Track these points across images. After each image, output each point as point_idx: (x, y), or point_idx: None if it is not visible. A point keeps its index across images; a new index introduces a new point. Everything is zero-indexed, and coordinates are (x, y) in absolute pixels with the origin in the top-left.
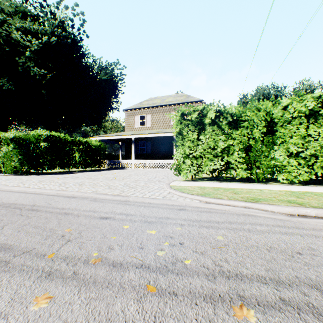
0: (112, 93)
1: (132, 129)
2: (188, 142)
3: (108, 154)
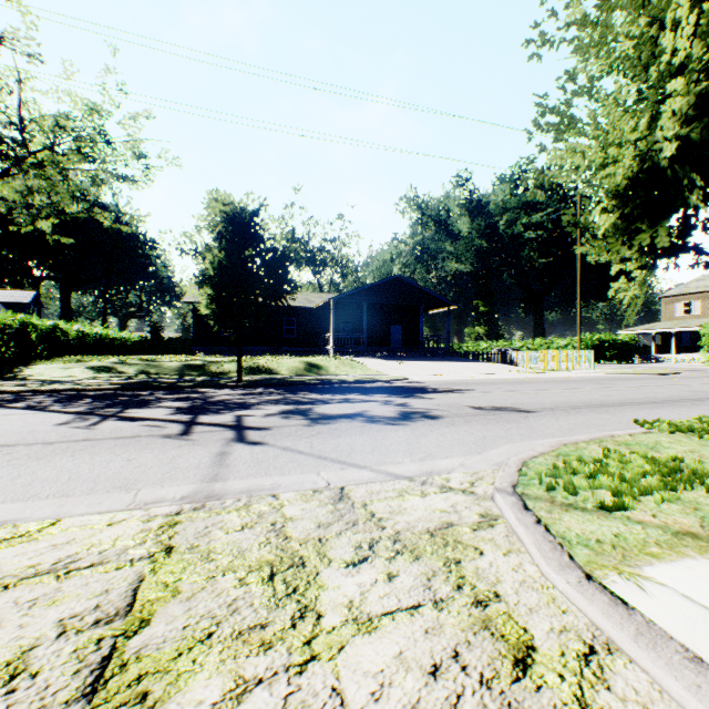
0: None
1: (671, 318)
2: (708, 346)
3: None
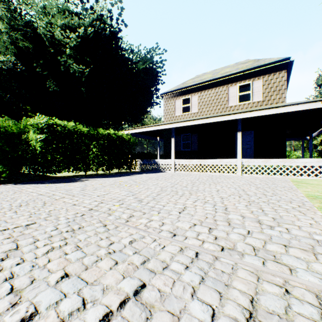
0: (152, 86)
1: (172, 118)
2: None
3: (147, 153)
